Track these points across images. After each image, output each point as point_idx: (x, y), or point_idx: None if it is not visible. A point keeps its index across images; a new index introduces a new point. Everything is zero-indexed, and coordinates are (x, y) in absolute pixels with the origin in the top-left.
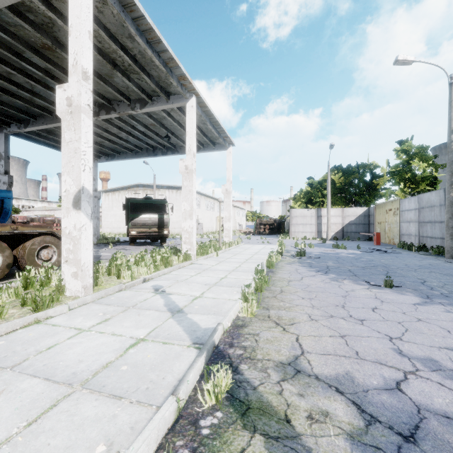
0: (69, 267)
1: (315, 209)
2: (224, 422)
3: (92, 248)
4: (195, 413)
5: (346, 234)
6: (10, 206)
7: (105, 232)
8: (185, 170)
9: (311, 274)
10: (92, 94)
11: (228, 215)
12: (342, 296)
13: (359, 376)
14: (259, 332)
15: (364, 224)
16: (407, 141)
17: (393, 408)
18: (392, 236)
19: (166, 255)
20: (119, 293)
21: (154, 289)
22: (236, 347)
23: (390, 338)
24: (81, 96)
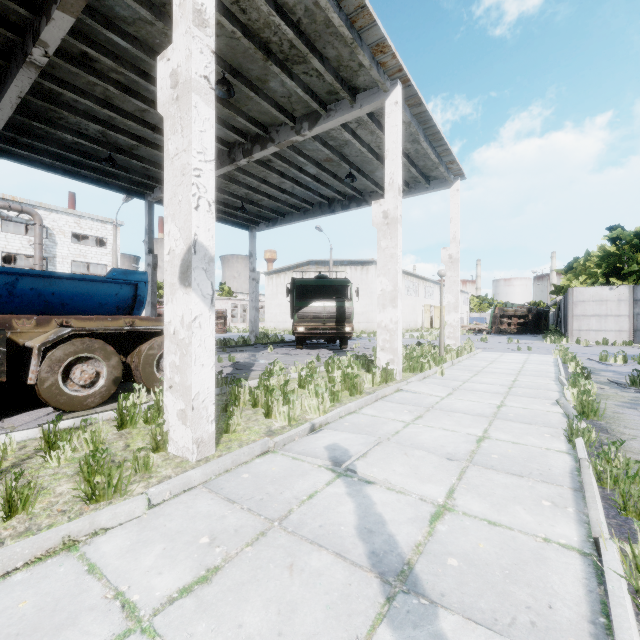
0: (174, 398)
1: (628, 287)
2: None
3: (213, 364)
4: None
5: None
6: (146, 292)
7: (268, 328)
8: (384, 219)
9: None
10: (213, 57)
11: (453, 300)
12: None
13: None
14: None
15: None
16: None
17: None
18: None
19: (351, 370)
20: (262, 460)
21: (331, 462)
22: None
23: None
24: (191, 59)
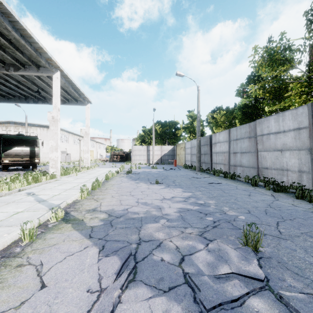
0: None
1: (146, 146)
2: (58, 224)
3: None
4: (47, 224)
5: (163, 161)
6: None
7: None
8: (52, 119)
9: (127, 181)
10: None
11: (87, 149)
12: (134, 188)
13: (116, 209)
14: (85, 203)
15: (172, 155)
16: (192, 111)
17: (120, 213)
18: (182, 162)
19: (37, 175)
20: (1, 197)
21: (27, 194)
22: (71, 208)
23: (138, 199)
24: None
